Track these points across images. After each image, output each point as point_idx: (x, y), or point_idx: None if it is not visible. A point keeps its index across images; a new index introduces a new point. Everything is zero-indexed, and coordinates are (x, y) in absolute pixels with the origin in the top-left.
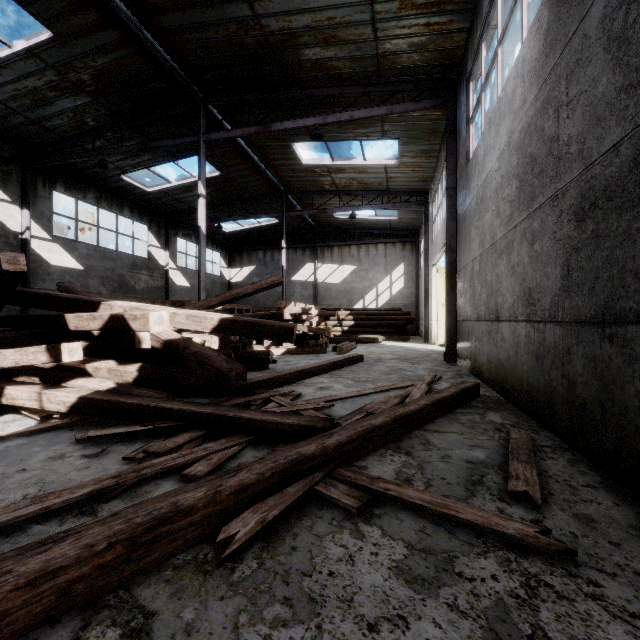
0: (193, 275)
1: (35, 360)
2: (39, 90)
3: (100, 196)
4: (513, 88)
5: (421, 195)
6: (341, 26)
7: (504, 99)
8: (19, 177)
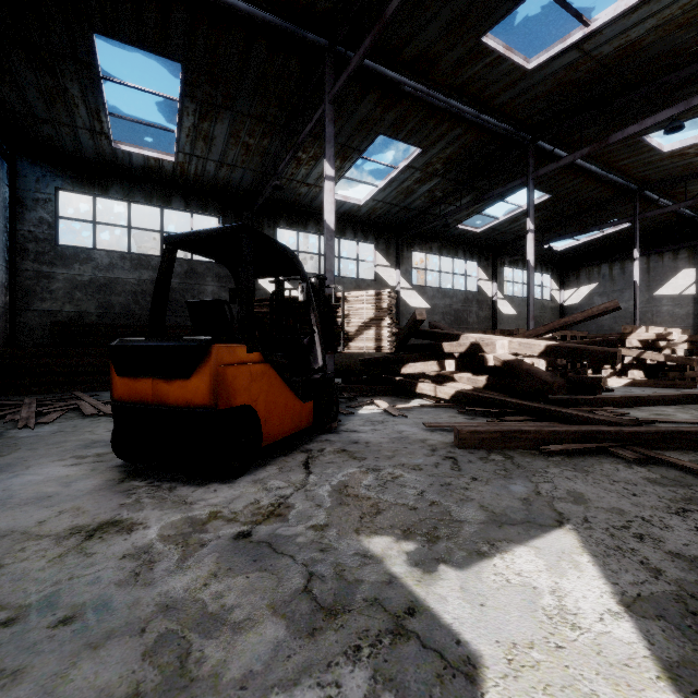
0: (520, 302)
1: (431, 369)
2: (409, 187)
3: (441, 246)
4: None
5: None
6: None
7: None
8: (394, 248)
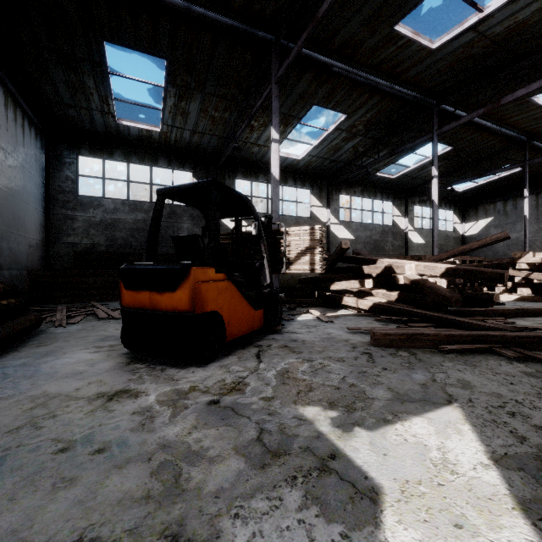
0: (427, 233)
1: (354, 286)
2: (337, 144)
3: (363, 190)
4: None
5: None
6: None
7: None
8: (325, 192)
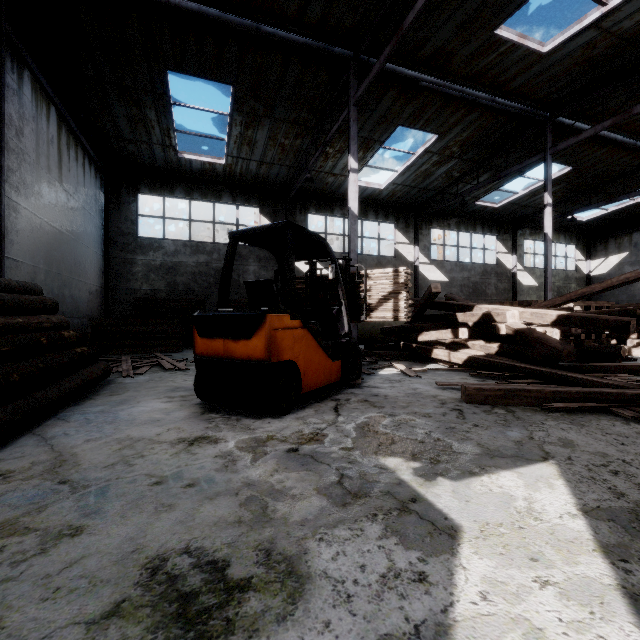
0: (541, 274)
1: (445, 337)
2: (427, 170)
3: (459, 222)
4: None
5: None
6: None
7: None
8: (413, 226)
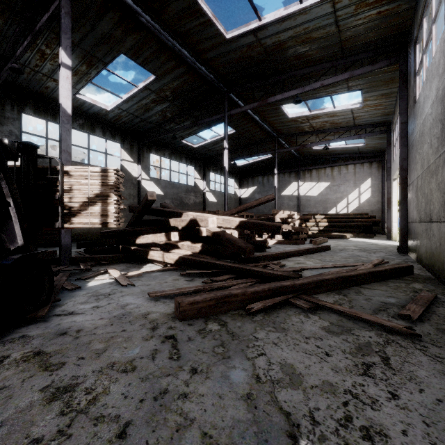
0: (218, 194)
1: (160, 240)
2: (147, 104)
3: (171, 153)
4: (438, 59)
5: (384, 126)
6: (313, 31)
7: (434, 65)
8: (137, 149)
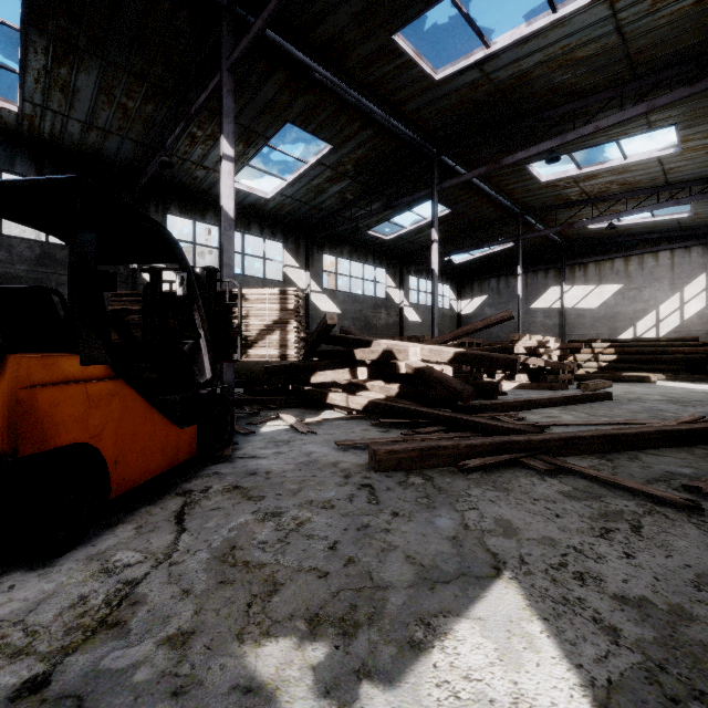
0: (424, 310)
1: (343, 378)
2: (320, 185)
3: (352, 251)
4: None
5: None
6: (578, 48)
7: None
8: (304, 248)
